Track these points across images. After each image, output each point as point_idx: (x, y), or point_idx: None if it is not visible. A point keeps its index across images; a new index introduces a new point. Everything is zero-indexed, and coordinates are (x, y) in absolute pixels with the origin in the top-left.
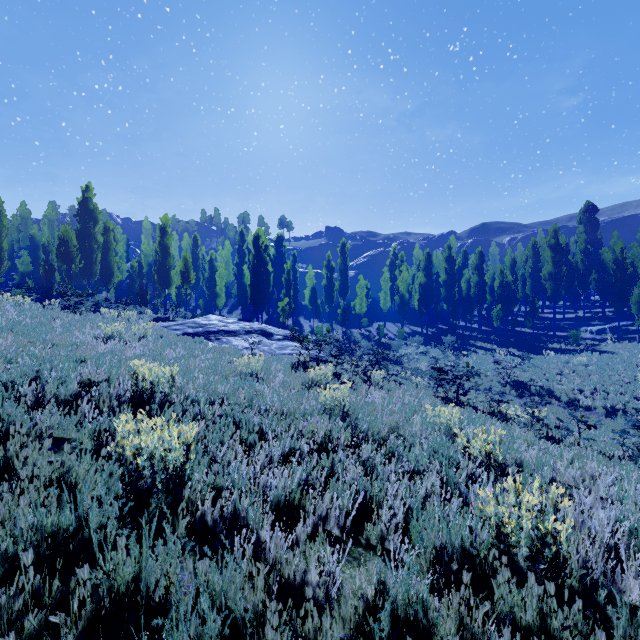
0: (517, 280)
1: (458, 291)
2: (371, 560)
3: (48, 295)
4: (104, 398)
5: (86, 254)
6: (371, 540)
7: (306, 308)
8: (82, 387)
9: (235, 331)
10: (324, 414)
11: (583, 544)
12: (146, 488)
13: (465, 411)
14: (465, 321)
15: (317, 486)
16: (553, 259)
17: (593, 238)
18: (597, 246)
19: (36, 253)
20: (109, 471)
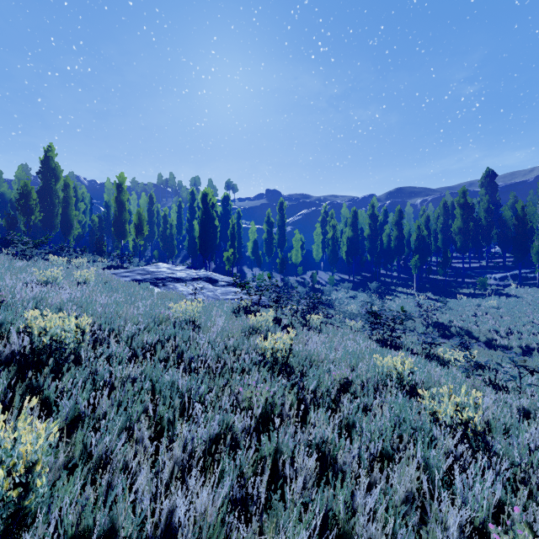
0: (430, 234)
1: (380, 244)
2: None
3: (9, 245)
4: None
5: (48, 208)
6: None
7: (249, 258)
8: None
9: (182, 278)
10: (265, 369)
11: None
12: None
13: (406, 356)
14: (386, 270)
15: (254, 524)
16: (462, 216)
17: (493, 199)
18: (496, 206)
19: (6, 208)
20: None
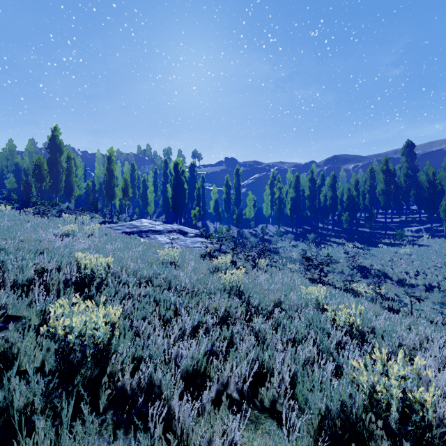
0: (359, 195)
1: (318, 202)
2: (265, 422)
3: (26, 205)
4: (54, 282)
5: (54, 176)
6: (264, 402)
7: (211, 214)
8: (37, 274)
9: (160, 230)
10: (225, 293)
11: (439, 405)
12: (76, 361)
13: (328, 289)
14: (323, 223)
15: (220, 357)
16: (385, 180)
17: (412, 165)
18: (415, 171)
19: (19, 175)
20: (46, 346)
